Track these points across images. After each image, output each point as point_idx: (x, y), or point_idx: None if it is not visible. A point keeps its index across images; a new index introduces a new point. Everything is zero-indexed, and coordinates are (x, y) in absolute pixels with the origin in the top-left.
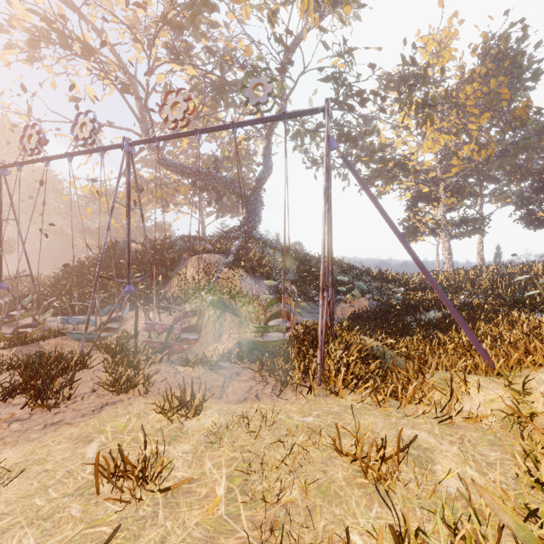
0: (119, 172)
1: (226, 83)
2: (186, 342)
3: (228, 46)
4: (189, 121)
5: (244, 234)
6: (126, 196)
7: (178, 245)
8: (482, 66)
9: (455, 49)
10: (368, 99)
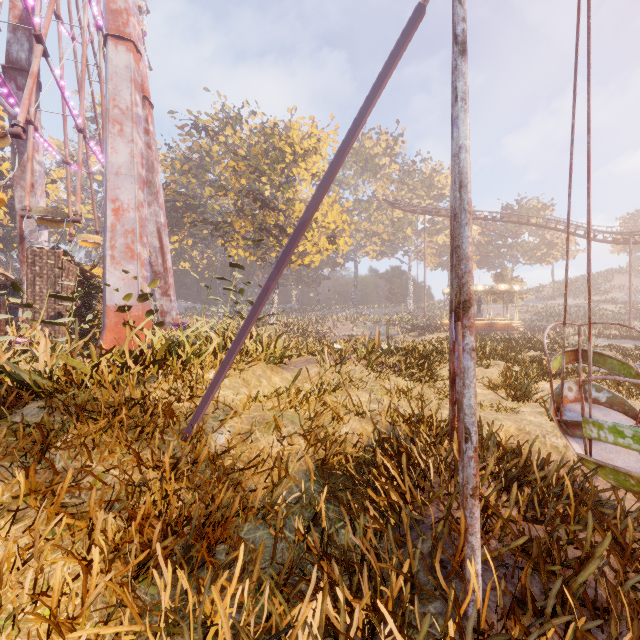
0: None
1: None
2: None
3: None
4: None
5: None
6: None
7: None
8: None
9: None
10: None
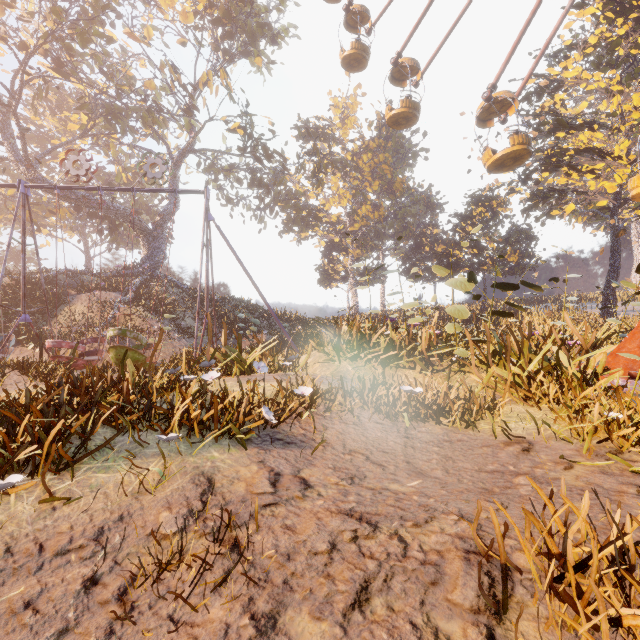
0: (15, 212)
1: (124, 111)
2: (87, 363)
3: (126, 73)
4: (91, 178)
5: (146, 271)
6: (22, 234)
7: (61, 280)
8: (376, 140)
9: (354, 121)
10: (273, 156)
